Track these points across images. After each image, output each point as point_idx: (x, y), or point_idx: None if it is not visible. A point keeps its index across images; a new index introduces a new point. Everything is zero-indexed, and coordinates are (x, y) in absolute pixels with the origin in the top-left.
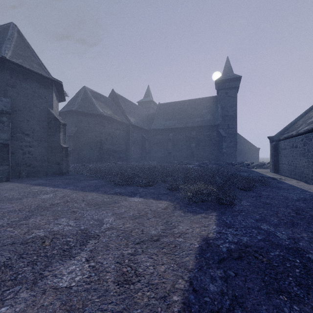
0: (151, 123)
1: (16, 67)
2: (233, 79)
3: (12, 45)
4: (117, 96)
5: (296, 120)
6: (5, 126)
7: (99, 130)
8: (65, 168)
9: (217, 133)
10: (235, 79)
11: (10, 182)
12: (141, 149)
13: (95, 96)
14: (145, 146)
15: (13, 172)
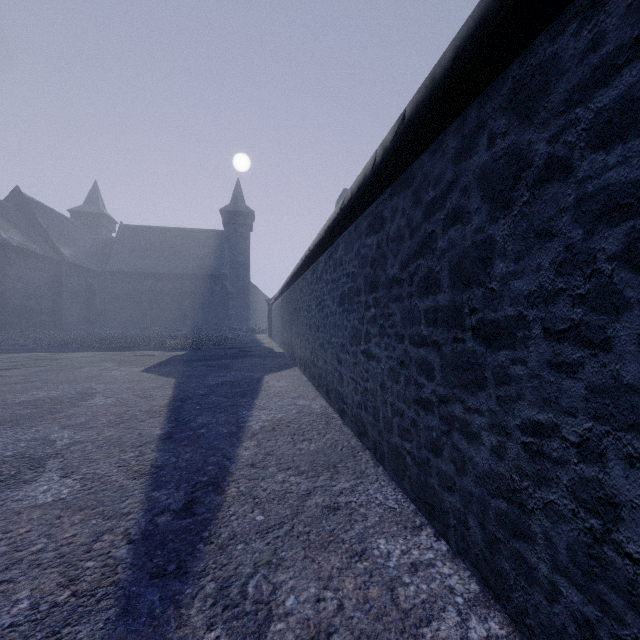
0: (107, 260)
1: None
2: (245, 213)
3: None
4: (29, 202)
5: None
6: None
7: None
8: None
9: (223, 287)
10: (247, 214)
11: None
12: (85, 307)
13: None
14: (93, 301)
15: None
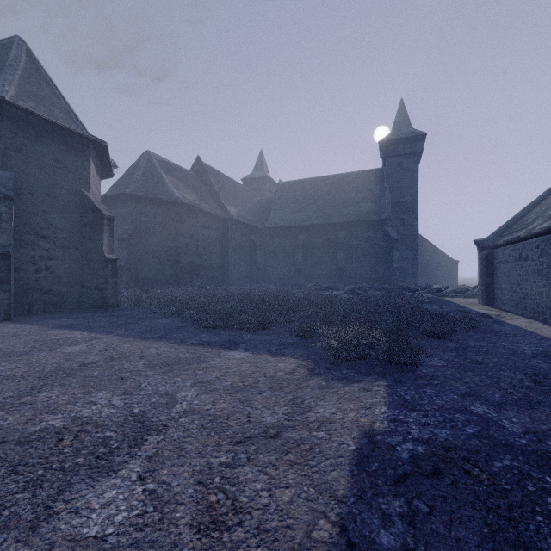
0: (267, 217)
1: (23, 115)
2: (412, 139)
3: (18, 76)
4: (205, 168)
5: (525, 211)
6: (3, 222)
7: (173, 230)
8: (112, 297)
9: (384, 234)
10: (415, 139)
11: (12, 322)
12: (248, 263)
13: (167, 169)
14: (255, 257)
15: (19, 305)
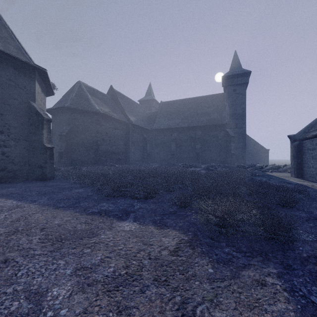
0: (153, 123)
1: None
2: (242, 74)
3: None
4: (115, 92)
5: None
6: None
7: (94, 129)
8: (49, 172)
9: (225, 133)
10: (244, 75)
11: None
12: (141, 150)
13: (91, 92)
14: (146, 147)
15: None
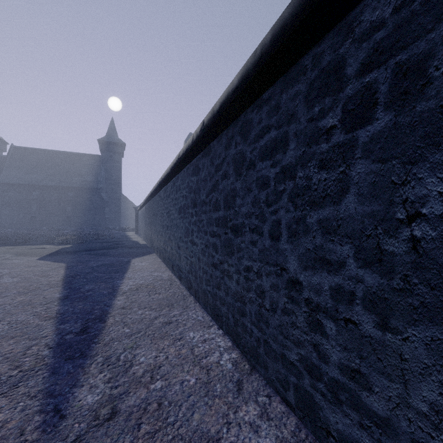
0: None
1: None
2: (118, 144)
3: None
4: None
5: None
6: None
7: None
8: None
9: (100, 197)
10: (120, 145)
11: None
12: None
13: None
14: None
15: None
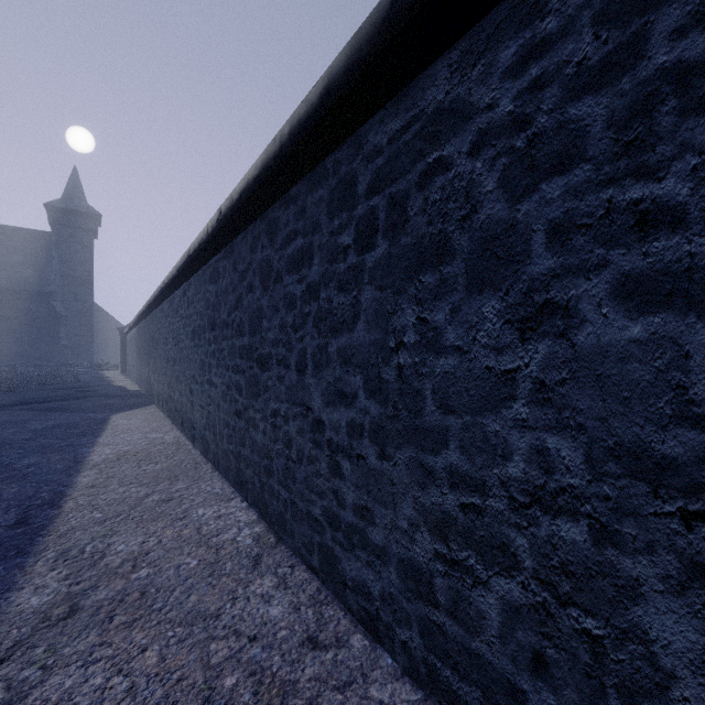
0: None
1: None
2: (86, 214)
3: None
4: None
5: None
6: None
7: None
8: None
9: (50, 308)
10: (90, 216)
11: None
12: None
13: None
14: None
15: None
